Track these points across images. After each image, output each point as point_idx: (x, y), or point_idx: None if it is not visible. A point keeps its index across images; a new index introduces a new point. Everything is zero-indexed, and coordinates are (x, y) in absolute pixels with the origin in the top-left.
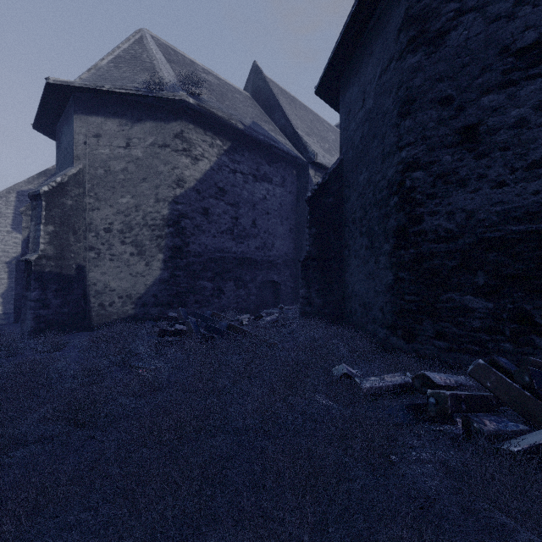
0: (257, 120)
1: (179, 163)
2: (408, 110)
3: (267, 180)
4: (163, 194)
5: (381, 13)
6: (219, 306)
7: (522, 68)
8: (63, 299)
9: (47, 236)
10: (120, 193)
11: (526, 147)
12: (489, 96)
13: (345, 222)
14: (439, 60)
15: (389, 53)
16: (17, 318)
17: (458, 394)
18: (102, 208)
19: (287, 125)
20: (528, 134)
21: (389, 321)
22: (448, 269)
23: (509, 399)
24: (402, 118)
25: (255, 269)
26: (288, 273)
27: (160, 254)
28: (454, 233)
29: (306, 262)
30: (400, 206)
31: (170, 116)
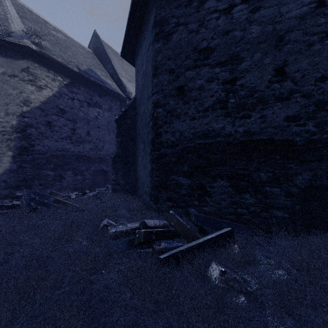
0: (93, 68)
1: (25, 89)
2: (155, 73)
3: (98, 106)
4: (12, 109)
5: (147, 16)
6: (60, 187)
7: (202, 59)
8: None
9: None
10: None
11: (203, 100)
12: (189, 71)
13: (136, 135)
14: (169, 48)
15: (149, 40)
16: None
17: (151, 230)
18: None
19: (114, 74)
20: (204, 93)
21: (150, 192)
22: (172, 163)
23: (180, 230)
24: (153, 77)
25: (89, 163)
26: None
27: (9, 152)
28: (175, 143)
29: (115, 158)
30: (153, 127)
31: (18, 55)
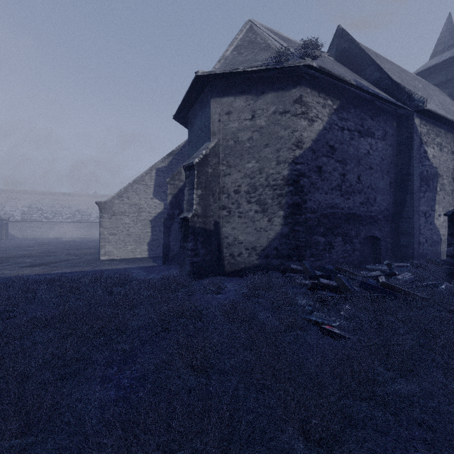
0: (354, 78)
1: (298, 126)
2: None
3: (369, 135)
4: (283, 156)
5: None
6: (329, 261)
7: None
8: (206, 249)
9: (197, 198)
10: (246, 159)
11: None
12: None
13: None
14: None
15: None
16: (164, 262)
17: None
18: (232, 173)
19: (383, 78)
20: None
21: None
22: None
23: None
24: None
25: (359, 225)
26: (387, 229)
27: (280, 211)
28: None
29: None
30: None
31: (290, 84)
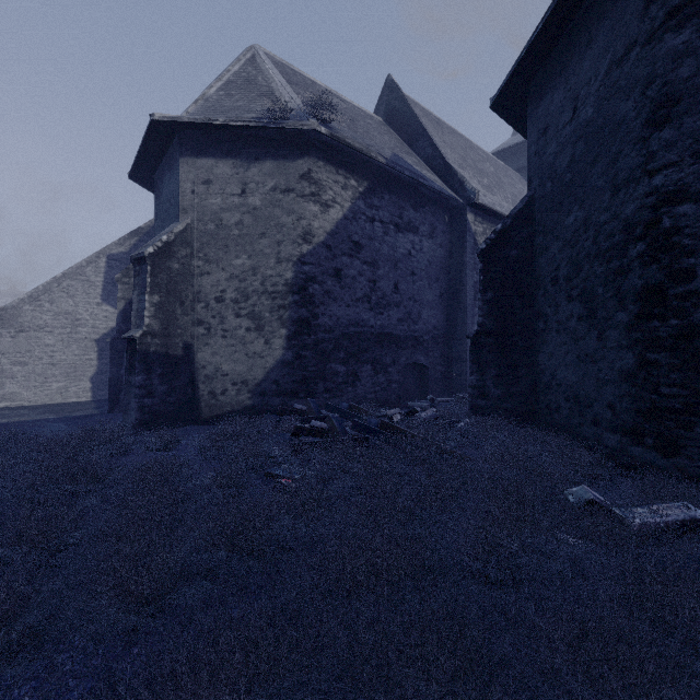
0: (397, 151)
1: (305, 212)
2: (667, 115)
3: (412, 230)
4: (285, 252)
5: None
6: (354, 397)
7: None
8: (170, 385)
9: (152, 308)
10: (234, 253)
11: None
12: None
13: (537, 282)
14: None
15: (626, 37)
16: (112, 408)
17: None
18: (212, 272)
19: (435, 156)
20: None
21: (628, 423)
22: None
23: None
24: (655, 127)
25: (397, 348)
26: (438, 354)
27: (282, 329)
28: None
29: (478, 338)
30: (651, 256)
31: (295, 152)
